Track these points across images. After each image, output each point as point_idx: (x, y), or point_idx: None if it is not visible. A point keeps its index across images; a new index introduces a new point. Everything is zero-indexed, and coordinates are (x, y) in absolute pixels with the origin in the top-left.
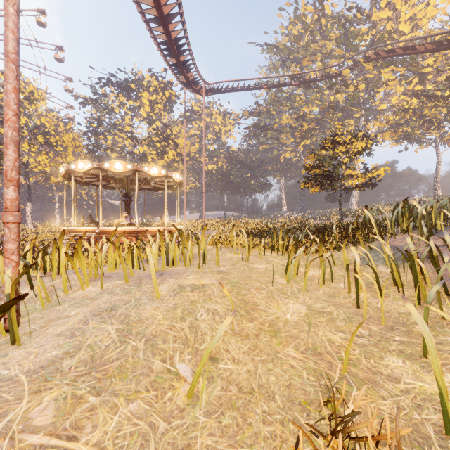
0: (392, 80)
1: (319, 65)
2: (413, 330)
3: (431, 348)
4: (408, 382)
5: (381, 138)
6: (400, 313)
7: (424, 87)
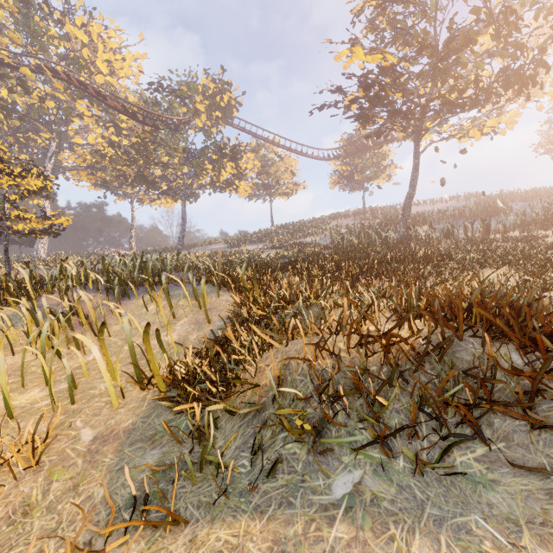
0: (89, 116)
1: None
2: (29, 371)
3: (3, 371)
4: (2, 406)
5: (77, 176)
6: (24, 363)
7: (120, 140)
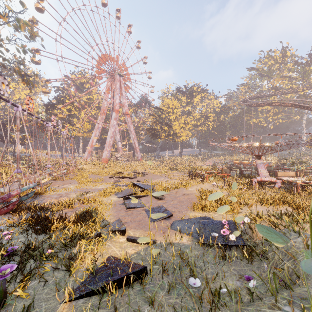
0: None
1: (286, 82)
2: None
3: None
4: None
5: None
6: None
7: None
